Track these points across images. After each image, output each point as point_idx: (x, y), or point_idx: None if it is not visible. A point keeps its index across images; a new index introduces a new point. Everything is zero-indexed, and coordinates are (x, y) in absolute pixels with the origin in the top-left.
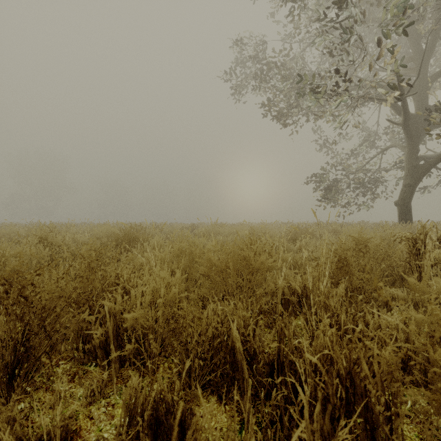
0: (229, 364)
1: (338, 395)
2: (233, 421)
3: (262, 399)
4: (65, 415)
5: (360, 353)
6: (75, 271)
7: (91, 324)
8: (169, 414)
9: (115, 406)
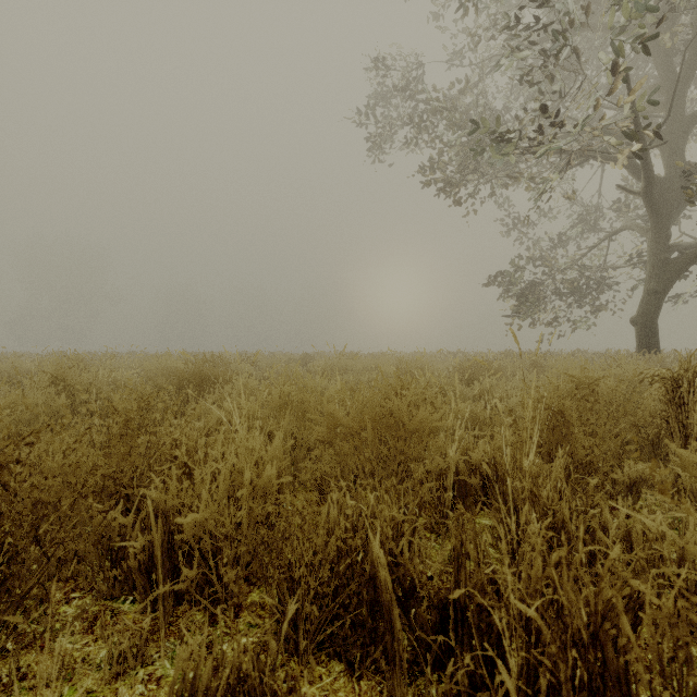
0: (366, 605)
1: (576, 680)
2: None
3: (426, 673)
4: None
5: (616, 600)
6: (103, 435)
7: (127, 529)
8: None
9: (162, 682)
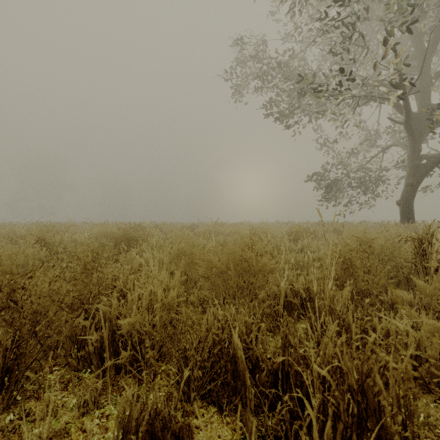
0: (230, 372)
1: (350, 411)
2: (234, 435)
3: (265, 411)
4: (55, 429)
5: (373, 366)
6: (71, 273)
7: (87, 329)
8: (165, 430)
9: (109, 418)
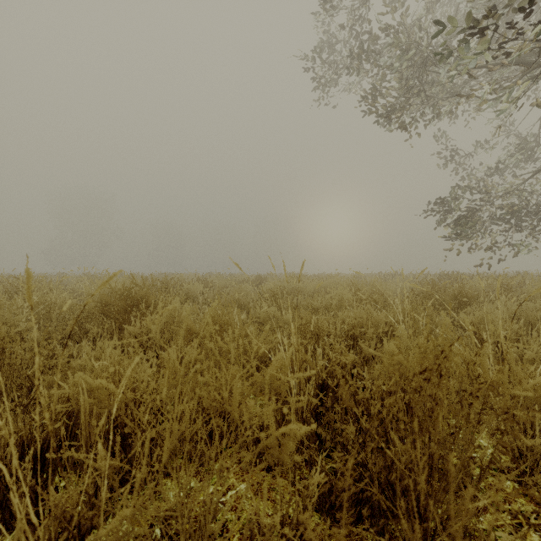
0: None
1: None
2: None
3: None
4: None
5: None
6: None
7: None
8: None
9: None
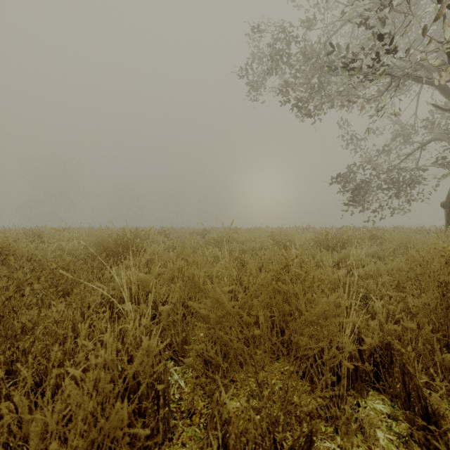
0: None
1: None
2: None
3: None
4: None
5: None
6: None
7: None
8: None
9: None
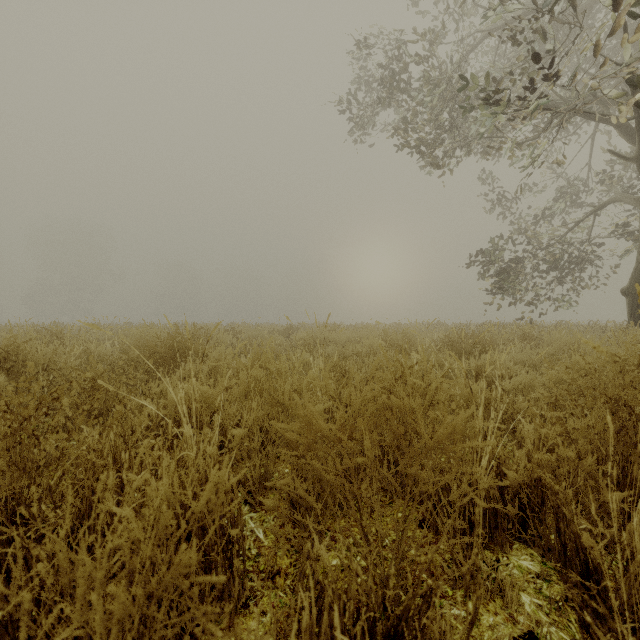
0: None
1: None
2: None
3: None
4: None
5: None
6: None
7: None
8: None
9: None
